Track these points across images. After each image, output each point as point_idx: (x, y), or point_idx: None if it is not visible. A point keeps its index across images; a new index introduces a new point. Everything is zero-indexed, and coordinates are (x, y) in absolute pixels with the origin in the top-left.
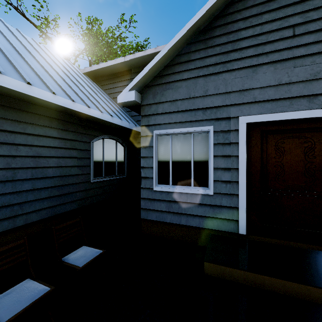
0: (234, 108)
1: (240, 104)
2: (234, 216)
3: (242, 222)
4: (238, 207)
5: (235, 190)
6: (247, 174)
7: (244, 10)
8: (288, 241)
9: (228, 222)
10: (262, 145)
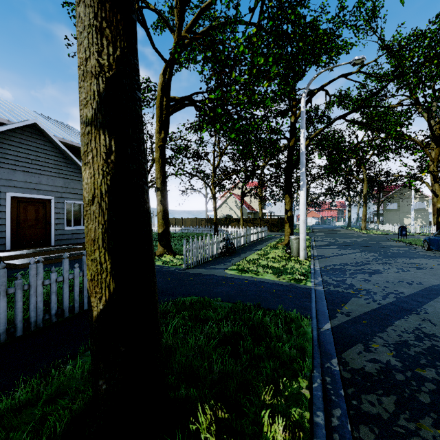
0: (3, 187)
1: (7, 186)
2: (4, 242)
3: (8, 244)
4: (6, 237)
5: (4, 229)
6: (10, 220)
7: (9, 140)
8: (29, 248)
9: (0, 246)
10: (18, 207)
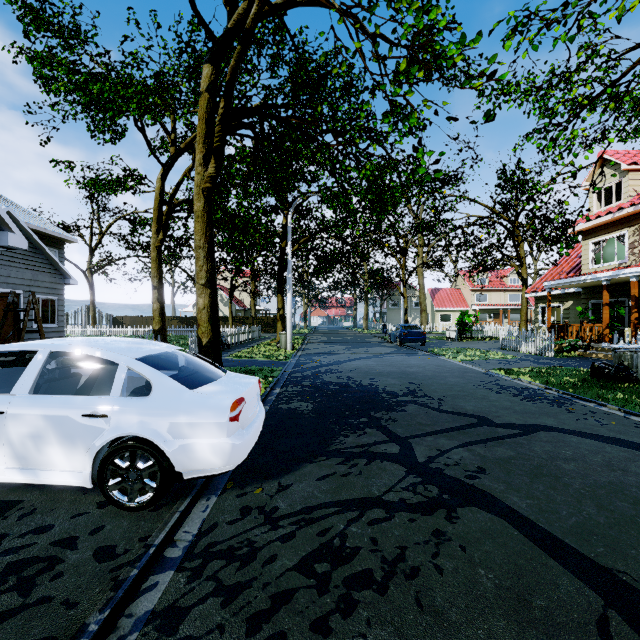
0: None
1: None
2: None
3: None
4: None
5: None
6: None
7: None
8: None
9: None
10: None
